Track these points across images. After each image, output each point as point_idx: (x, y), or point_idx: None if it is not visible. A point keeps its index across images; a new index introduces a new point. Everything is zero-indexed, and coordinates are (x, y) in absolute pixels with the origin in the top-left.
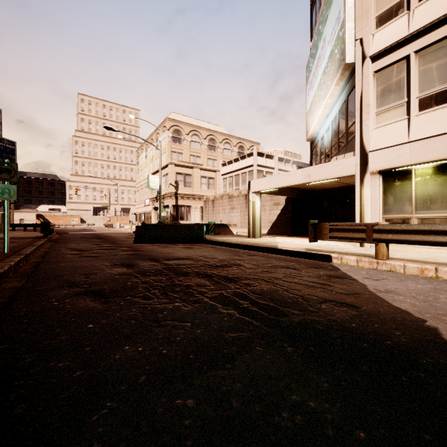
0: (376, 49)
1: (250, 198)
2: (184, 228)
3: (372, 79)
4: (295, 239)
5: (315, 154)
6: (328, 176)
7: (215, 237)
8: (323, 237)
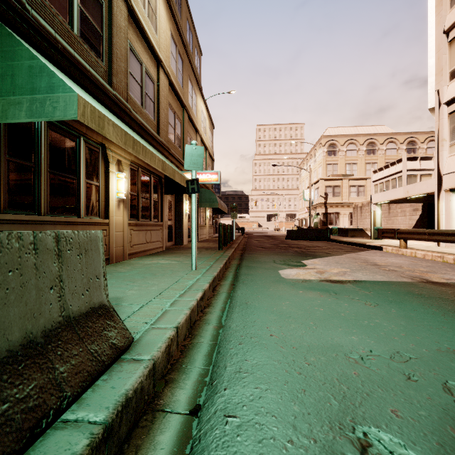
0: (447, 99)
1: (371, 208)
2: (315, 231)
3: (447, 120)
4: (412, 241)
5: None
6: (419, 192)
7: (345, 238)
8: (379, 236)
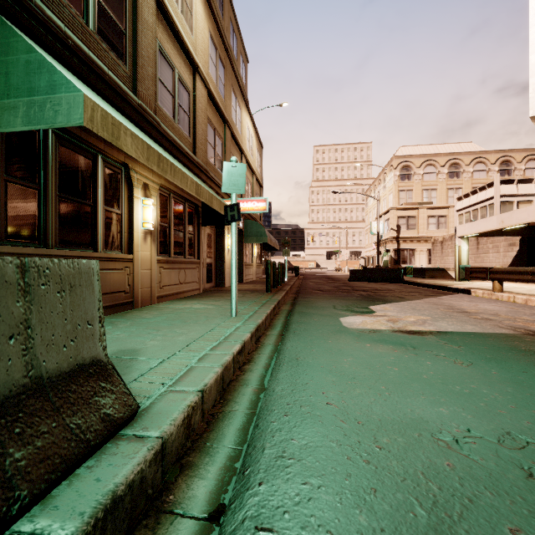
0: None
1: (455, 243)
2: (385, 271)
3: None
4: (508, 283)
5: None
6: (517, 222)
7: (422, 279)
8: (466, 277)
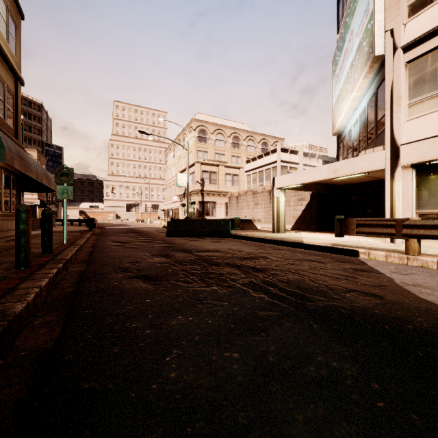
0: (409, 39)
1: (274, 194)
2: (211, 223)
3: (404, 70)
4: (321, 234)
5: (342, 148)
6: (356, 171)
7: (240, 231)
8: (350, 232)
